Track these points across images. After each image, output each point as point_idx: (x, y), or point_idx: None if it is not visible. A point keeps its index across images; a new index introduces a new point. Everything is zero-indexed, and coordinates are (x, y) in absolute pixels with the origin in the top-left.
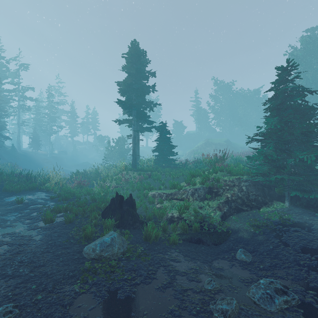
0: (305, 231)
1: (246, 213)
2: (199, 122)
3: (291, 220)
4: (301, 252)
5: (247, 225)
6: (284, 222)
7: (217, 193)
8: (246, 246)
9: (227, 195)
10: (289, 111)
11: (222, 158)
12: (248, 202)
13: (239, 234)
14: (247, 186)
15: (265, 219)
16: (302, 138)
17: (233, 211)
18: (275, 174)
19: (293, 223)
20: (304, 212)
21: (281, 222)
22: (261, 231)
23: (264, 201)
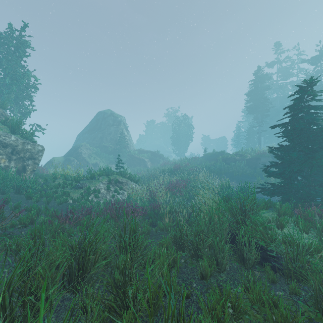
0: None
1: None
2: None
3: None
4: None
5: None
6: None
7: None
8: None
9: None
10: None
11: None
12: None
13: None
14: None
15: None
16: None
17: None
18: None
19: None
20: None
21: None
22: None
23: None
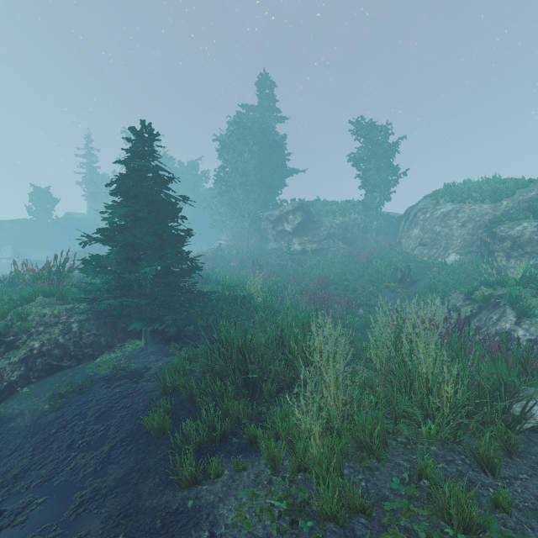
0: (132, 382)
1: (65, 372)
2: (93, 198)
3: (129, 369)
4: (95, 423)
5: (45, 399)
6: (116, 374)
7: (13, 344)
8: (6, 447)
9: (32, 345)
10: (140, 200)
11: (56, 270)
12: (77, 351)
13: (12, 424)
14: (82, 321)
15: (89, 377)
16: (154, 242)
17: (37, 375)
18: (118, 298)
19: (127, 372)
20: (159, 350)
21: (110, 376)
22: (62, 403)
23: (111, 343)
